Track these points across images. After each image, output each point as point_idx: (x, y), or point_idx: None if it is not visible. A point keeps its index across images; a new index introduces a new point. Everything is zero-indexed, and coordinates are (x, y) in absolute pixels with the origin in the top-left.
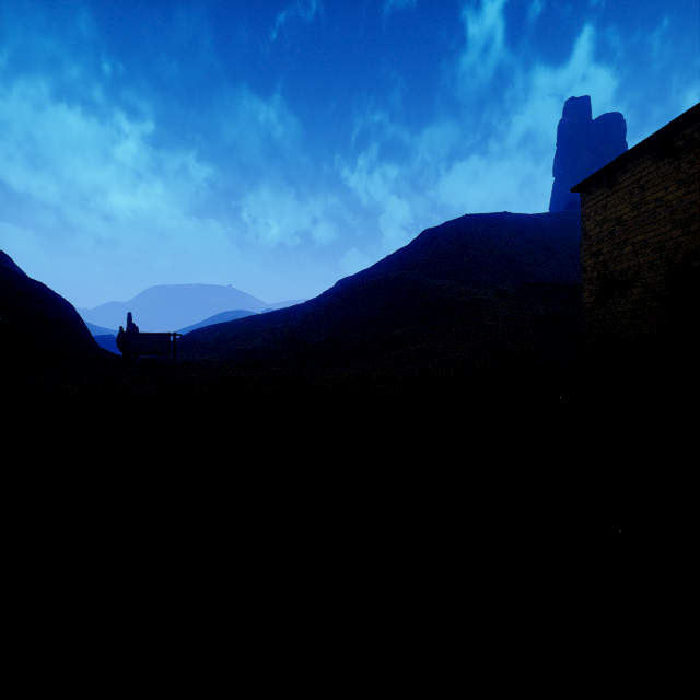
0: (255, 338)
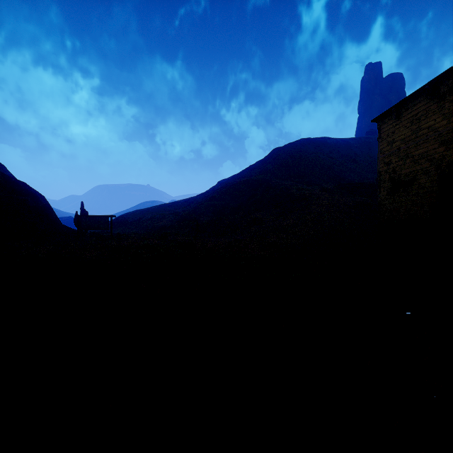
0: (164, 219)
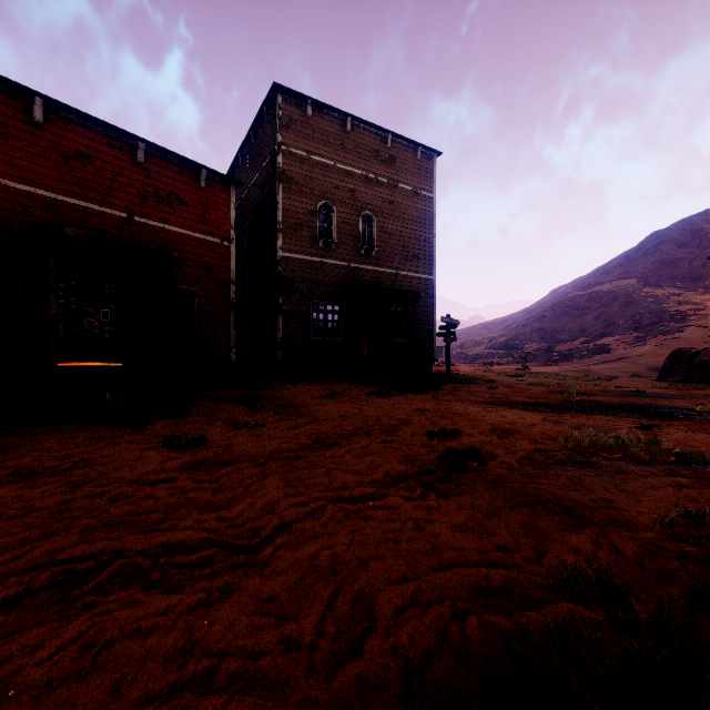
0: (477, 346)
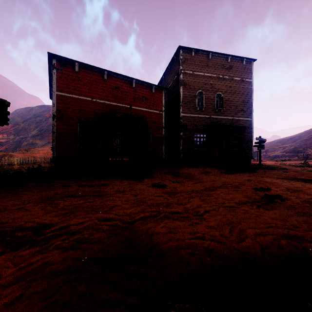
0: (275, 151)
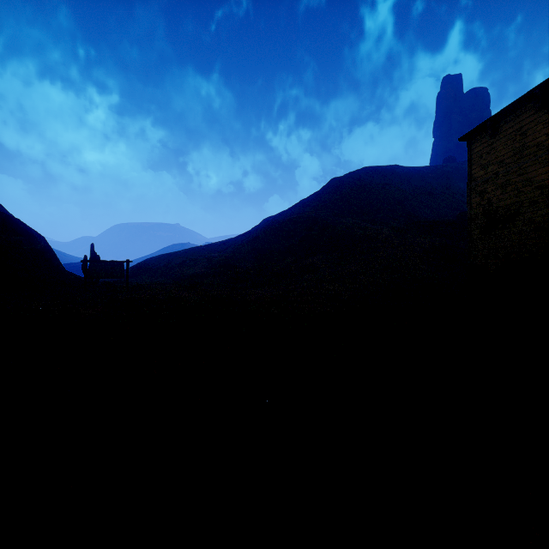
0: (196, 265)
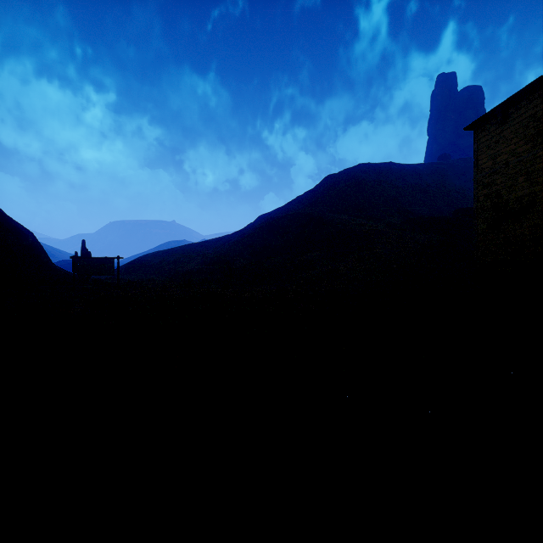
0: (191, 262)
